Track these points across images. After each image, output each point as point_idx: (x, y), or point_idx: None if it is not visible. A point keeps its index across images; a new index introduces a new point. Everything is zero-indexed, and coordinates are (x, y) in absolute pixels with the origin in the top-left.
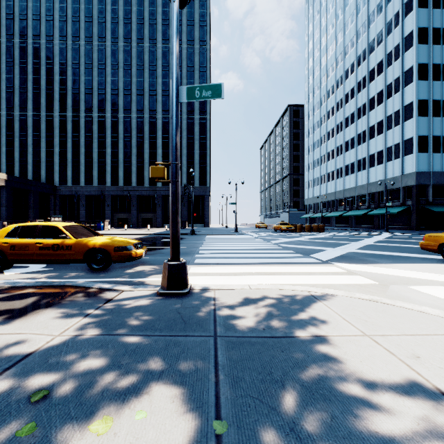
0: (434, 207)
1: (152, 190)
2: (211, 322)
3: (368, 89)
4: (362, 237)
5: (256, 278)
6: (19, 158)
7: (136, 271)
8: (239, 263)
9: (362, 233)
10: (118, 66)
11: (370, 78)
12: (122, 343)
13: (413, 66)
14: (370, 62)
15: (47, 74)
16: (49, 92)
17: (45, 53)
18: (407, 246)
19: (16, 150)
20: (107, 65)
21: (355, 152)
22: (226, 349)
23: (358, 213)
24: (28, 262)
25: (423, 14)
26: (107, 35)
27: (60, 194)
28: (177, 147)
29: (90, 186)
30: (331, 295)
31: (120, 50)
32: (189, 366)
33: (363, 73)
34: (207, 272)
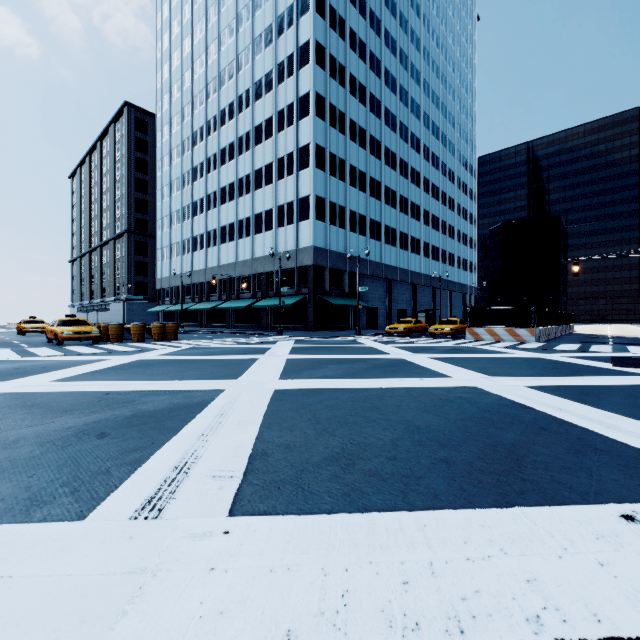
0: (332, 299)
1: None
2: None
3: (253, 110)
4: (250, 352)
5: None
6: None
7: None
8: None
9: (247, 339)
10: None
11: (256, 93)
12: None
13: (310, 93)
14: (256, 69)
15: None
16: None
17: None
18: (376, 387)
19: None
20: None
21: (235, 206)
22: None
23: (239, 304)
24: None
25: (321, 25)
26: None
27: None
28: None
29: None
30: None
31: None
32: None
33: (246, 83)
34: None
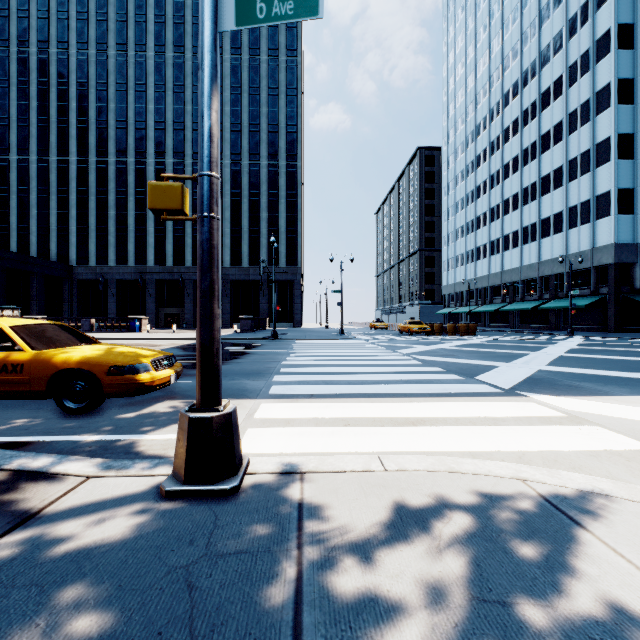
0: None
1: None
2: None
3: (539, 120)
4: (540, 343)
5: (390, 434)
6: (17, 225)
7: (151, 414)
8: (352, 394)
9: (535, 337)
10: (165, 87)
11: (542, 103)
12: None
13: (610, 83)
14: (542, 80)
15: (59, 99)
16: (62, 126)
17: (56, 68)
18: (627, 359)
19: (14, 213)
20: (149, 86)
21: (519, 215)
22: None
23: (524, 306)
24: None
25: (626, 3)
26: (149, 40)
27: (79, 278)
28: (212, 137)
29: (123, 266)
30: (587, 496)
31: (168, 64)
32: None
33: (531, 96)
34: (291, 417)
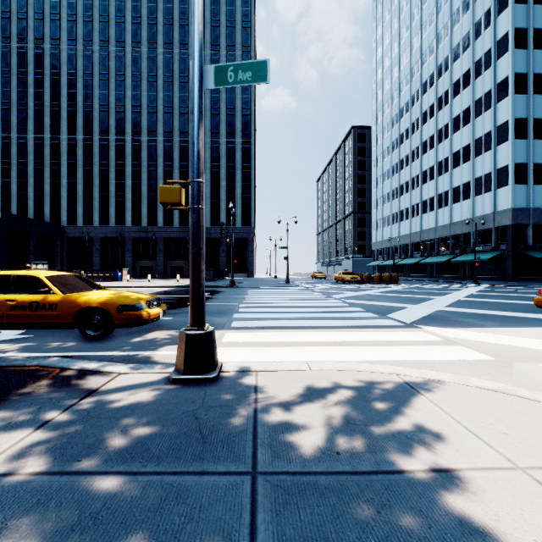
0: (535, 253)
1: (183, 231)
2: (248, 438)
3: (451, 105)
4: (447, 290)
5: (317, 351)
6: (17, 191)
7: (148, 339)
8: (293, 326)
9: (446, 285)
10: (140, 77)
11: (453, 92)
12: (79, 494)
13: (508, 77)
14: (453, 73)
15: (52, 87)
16: (55, 109)
17: (50, 61)
18: (510, 302)
19: (14, 182)
20: (127, 76)
21: (435, 184)
22: (273, 507)
23: (439, 260)
24: None
25: (521, 11)
26: (127, 38)
27: (69, 236)
28: (200, 157)
29: (106, 226)
30: (433, 382)
31: (143, 58)
32: None
33: (445, 86)
34: (248, 341)
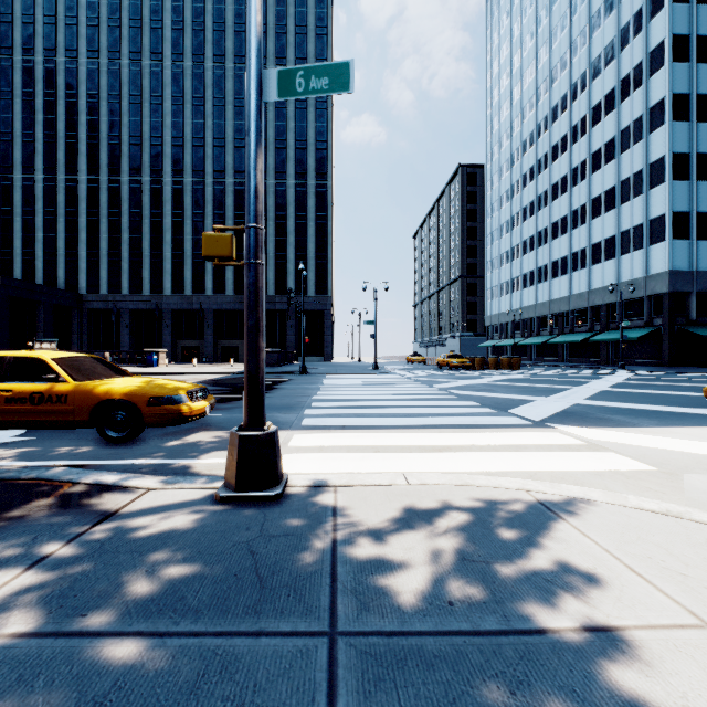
0: (700, 329)
1: (238, 301)
2: (323, 581)
3: (589, 137)
4: (586, 378)
5: (417, 458)
6: (21, 249)
7: (189, 443)
8: (383, 426)
9: (583, 371)
10: (183, 99)
11: (593, 118)
12: (80, 666)
13: (664, 99)
14: (593, 94)
15: (68, 113)
16: (71, 142)
17: (64, 79)
18: (670, 394)
19: (18, 237)
20: (166, 98)
21: (568, 239)
22: (360, 686)
23: (573, 338)
24: None
25: (681, 12)
26: (166, 49)
27: (89, 308)
28: (258, 194)
29: (138, 295)
30: (577, 501)
31: (186, 75)
32: None
33: (581, 111)
34: (324, 445)
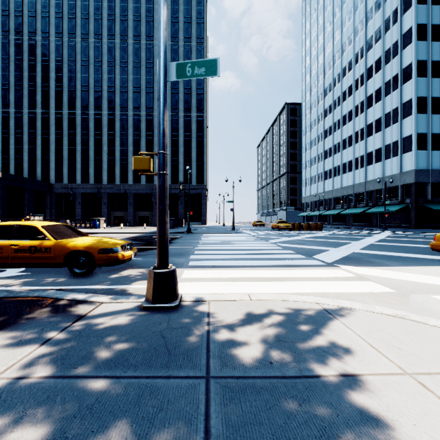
0: (433, 205)
1: (149, 188)
2: (203, 351)
3: (365, 86)
4: (362, 236)
5: (256, 285)
6: (14, 156)
7: (123, 276)
8: (237, 265)
9: (361, 231)
10: (114, 63)
11: (367, 75)
12: (78, 392)
13: (411, 63)
14: (367, 60)
15: (43, 71)
16: (45, 89)
17: (41, 50)
18: (412, 246)
19: (12, 148)
20: (104, 62)
21: (353, 150)
22: (222, 401)
23: (356, 211)
24: (2, 266)
25: (422, 10)
26: (104, 32)
27: (56, 192)
28: (164, 134)
29: (86, 184)
30: (346, 309)
31: (116, 48)
32: (166, 439)
33: (360, 70)
34: (202, 277)
